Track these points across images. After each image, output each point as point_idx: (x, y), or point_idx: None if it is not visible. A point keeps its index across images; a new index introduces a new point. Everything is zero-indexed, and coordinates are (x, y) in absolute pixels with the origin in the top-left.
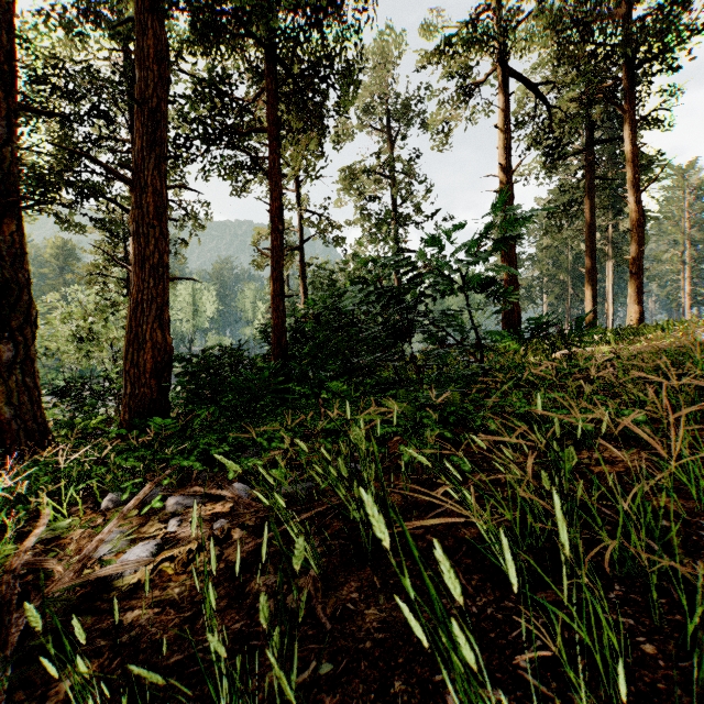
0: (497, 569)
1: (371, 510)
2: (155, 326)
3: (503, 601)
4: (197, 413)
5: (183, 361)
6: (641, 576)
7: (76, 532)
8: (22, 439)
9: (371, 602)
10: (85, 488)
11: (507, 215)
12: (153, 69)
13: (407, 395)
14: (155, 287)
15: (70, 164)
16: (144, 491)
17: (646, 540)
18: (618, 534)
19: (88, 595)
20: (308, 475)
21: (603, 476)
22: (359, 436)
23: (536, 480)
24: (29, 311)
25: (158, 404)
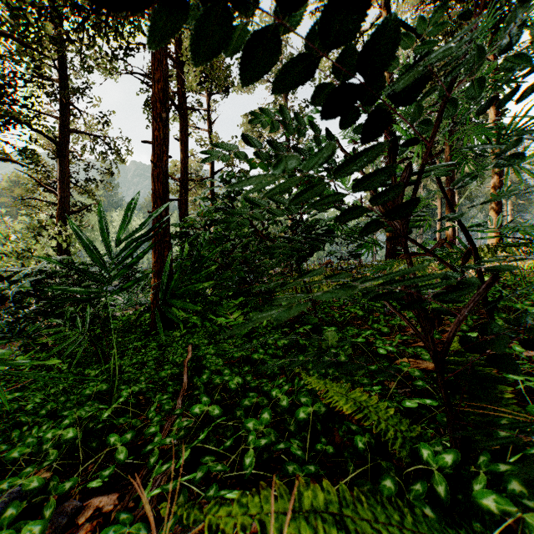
0: None
1: None
2: None
3: None
4: None
5: (1, 280)
6: None
7: None
8: None
9: None
10: None
11: None
12: None
13: None
14: None
15: None
16: None
17: None
18: None
19: None
20: None
21: None
22: None
23: None
24: None
25: None
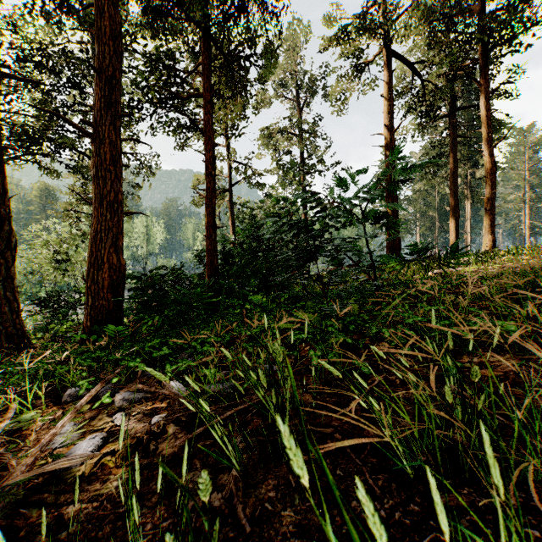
0: (400, 469)
1: (289, 441)
2: (111, 250)
3: (408, 503)
4: (143, 321)
5: (134, 279)
6: (537, 482)
7: (38, 424)
8: (4, 342)
9: (287, 502)
10: (51, 384)
11: (390, 164)
12: (110, 45)
13: (314, 306)
14: (111, 220)
15: (50, 124)
16: (96, 388)
17: (539, 447)
18: (514, 441)
19: (38, 487)
20: (233, 374)
21: (484, 379)
22: (276, 350)
23: (426, 381)
24: (9, 239)
25: (114, 313)
